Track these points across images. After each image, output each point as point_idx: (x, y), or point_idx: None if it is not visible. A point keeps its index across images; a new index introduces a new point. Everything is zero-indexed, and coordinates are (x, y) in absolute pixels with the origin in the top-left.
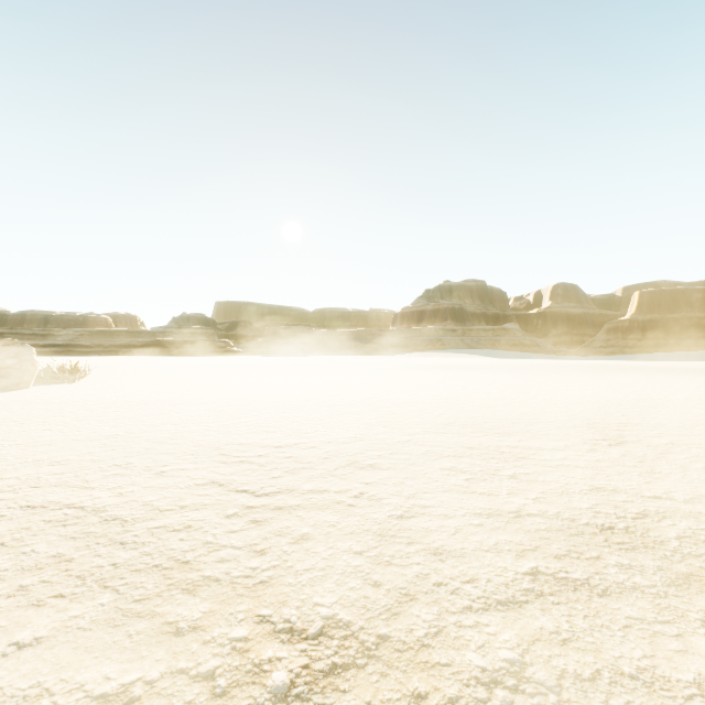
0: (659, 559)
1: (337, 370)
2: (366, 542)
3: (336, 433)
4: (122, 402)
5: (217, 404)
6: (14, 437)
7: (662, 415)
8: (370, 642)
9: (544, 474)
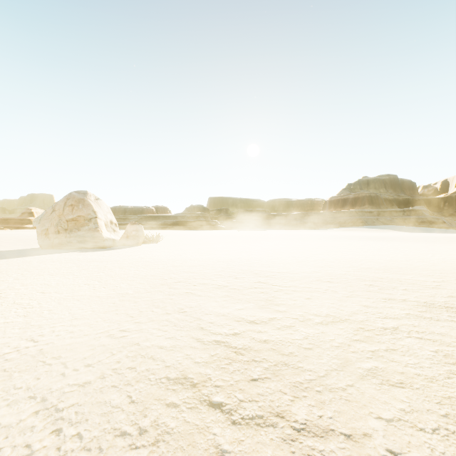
0: None
1: (289, 239)
2: (334, 301)
3: (304, 269)
4: (189, 252)
5: (235, 255)
6: (165, 264)
7: None
8: (343, 319)
9: (423, 290)
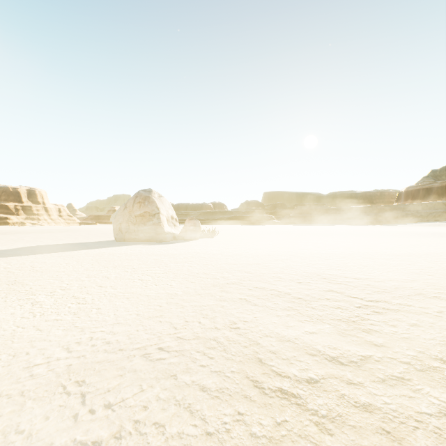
0: None
1: (356, 235)
2: None
3: (391, 275)
4: (244, 248)
5: (294, 252)
6: (219, 260)
7: None
8: None
9: None
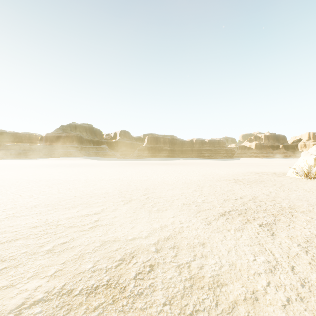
0: (117, 315)
1: None
2: None
3: None
4: None
5: None
6: None
7: (148, 183)
8: None
9: (77, 239)
